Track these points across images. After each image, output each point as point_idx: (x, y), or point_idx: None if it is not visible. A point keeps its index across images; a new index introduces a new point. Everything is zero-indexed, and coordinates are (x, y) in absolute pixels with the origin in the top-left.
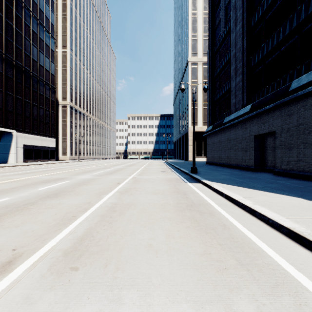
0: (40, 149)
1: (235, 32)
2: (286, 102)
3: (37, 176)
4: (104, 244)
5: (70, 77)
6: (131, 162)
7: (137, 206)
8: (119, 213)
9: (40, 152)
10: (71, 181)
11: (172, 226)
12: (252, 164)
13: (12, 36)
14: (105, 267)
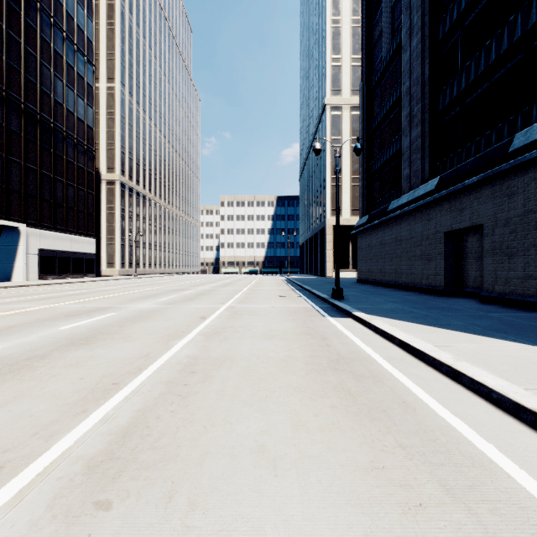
0: (69, 257)
1: (409, 51)
2: (504, 172)
3: (59, 305)
4: (168, 445)
5: (121, 132)
6: (227, 279)
7: (235, 363)
8: (202, 377)
9: (69, 262)
10: (118, 313)
11: (303, 405)
12: (441, 282)
13: (19, 60)
14: (168, 501)
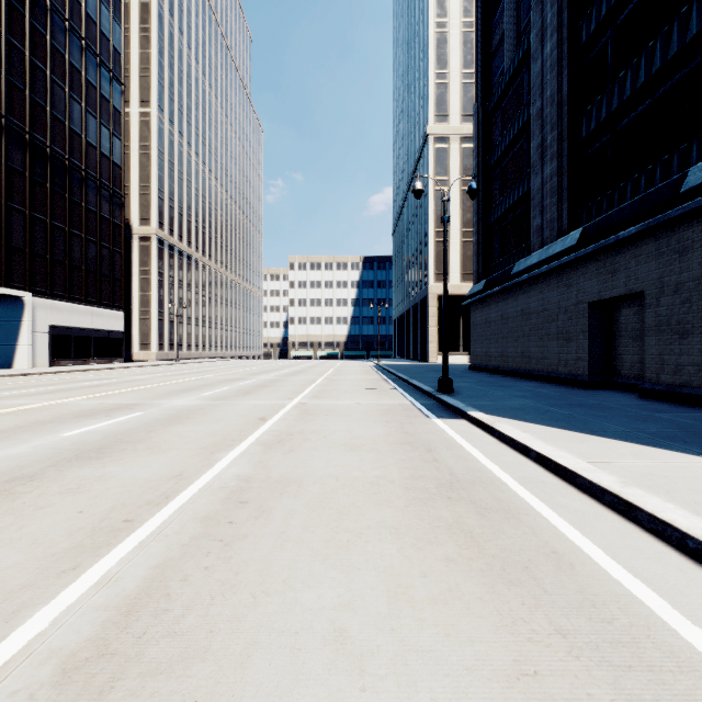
0: (89, 336)
1: (540, 60)
2: (674, 220)
3: (70, 401)
4: (195, 629)
5: (159, 172)
6: (297, 365)
7: (305, 488)
8: (255, 511)
9: (89, 342)
10: (147, 412)
11: (404, 557)
12: (584, 370)
13: (23, 77)
14: None
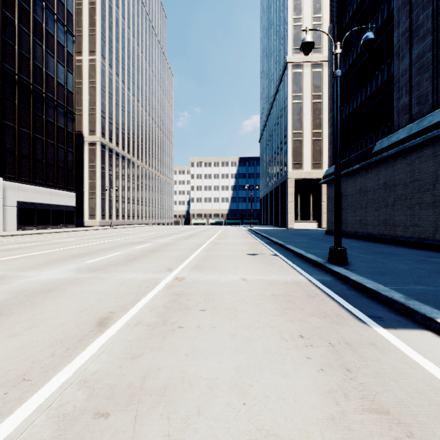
0: (48, 209)
1: None
2: None
3: None
4: None
5: (102, 99)
6: (193, 229)
7: None
8: None
9: (48, 213)
10: None
11: None
12: None
13: None
14: None
